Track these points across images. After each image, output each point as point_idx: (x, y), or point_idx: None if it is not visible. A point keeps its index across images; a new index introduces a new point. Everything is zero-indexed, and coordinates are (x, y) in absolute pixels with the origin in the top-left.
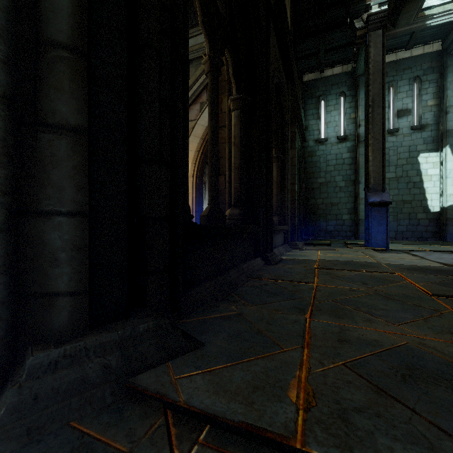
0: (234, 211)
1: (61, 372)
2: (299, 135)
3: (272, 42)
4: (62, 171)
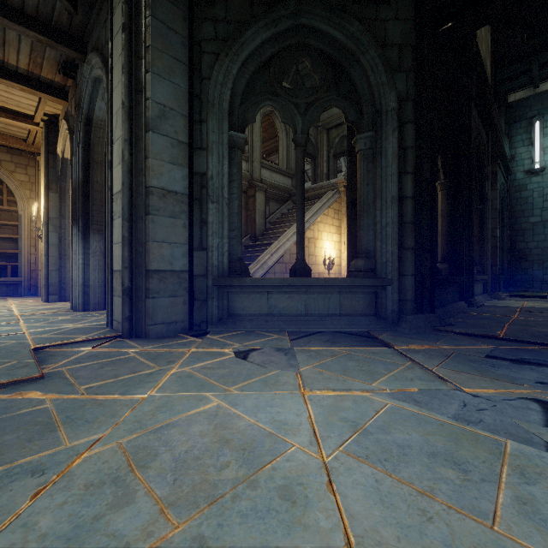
0: (442, 266)
1: (415, 321)
2: (502, 171)
3: (472, 116)
4: (409, 262)
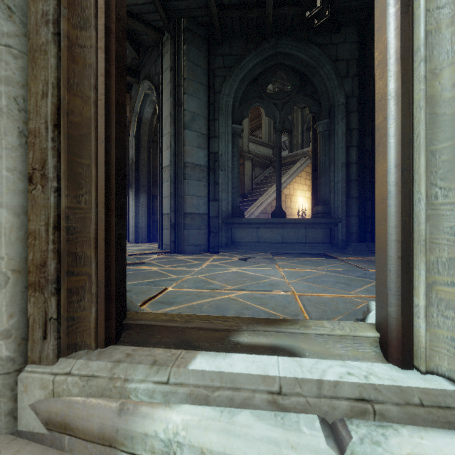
0: None
1: (358, 247)
2: None
3: None
4: (353, 207)
